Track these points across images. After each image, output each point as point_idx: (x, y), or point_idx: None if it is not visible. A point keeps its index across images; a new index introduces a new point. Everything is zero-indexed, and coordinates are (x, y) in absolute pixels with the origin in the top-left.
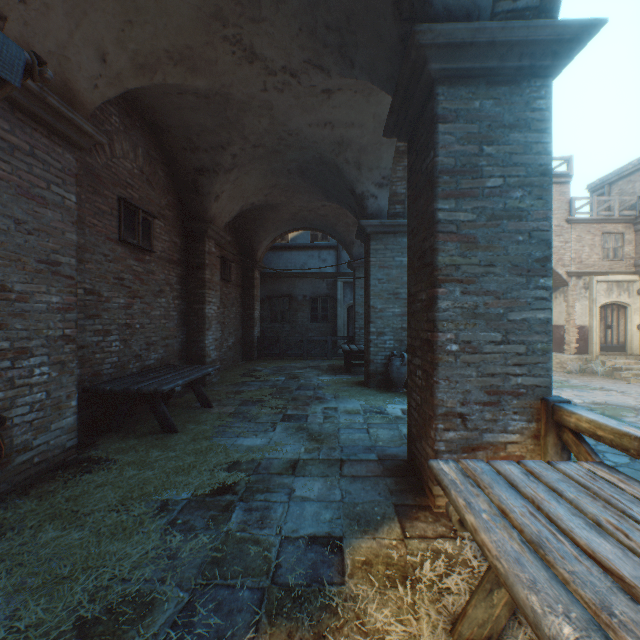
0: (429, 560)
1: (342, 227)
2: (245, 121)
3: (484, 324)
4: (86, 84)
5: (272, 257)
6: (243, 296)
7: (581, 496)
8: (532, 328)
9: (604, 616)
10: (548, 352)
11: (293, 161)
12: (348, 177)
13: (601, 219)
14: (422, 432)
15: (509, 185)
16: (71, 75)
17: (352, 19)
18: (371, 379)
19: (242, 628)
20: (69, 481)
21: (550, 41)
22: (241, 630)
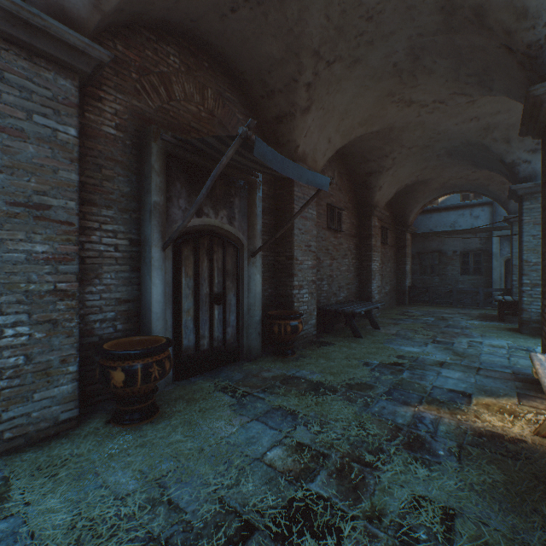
0: (532, 413)
1: (495, 186)
2: (402, 136)
3: None
4: (321, 156)
5: (421, 220)
6: (396, 254)
7: None
8: None
9: None
10: None
11: (441, 149)
12: (495, 152)
13: None
14: None
15: None
16: (316, 155)
17: (486, 70)
18: (523, 326)
19: (414, 402)
20: (319, 347)
21: None
22: (413, 402)
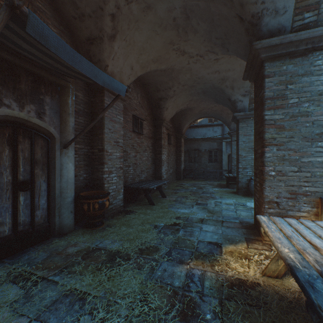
0: (257, 255)
1: (224, 115)
2: (179, 76)
3: (288, 163)
4: (126, 78)
5: (189, 131)
6: (176, 150)
7: (318, 230)
8: (314, 165)
9: (301, 250)
10: None
11: (200, 89)
12: (227, 93)
13: None
14: (259, 210)
15: (301, 101)
16: (122, 77)
17: (227, 35)
18: (239, 190)
19: (187, 259)
20: (124, 216)
21: (322, 35)
22: (186, 259)
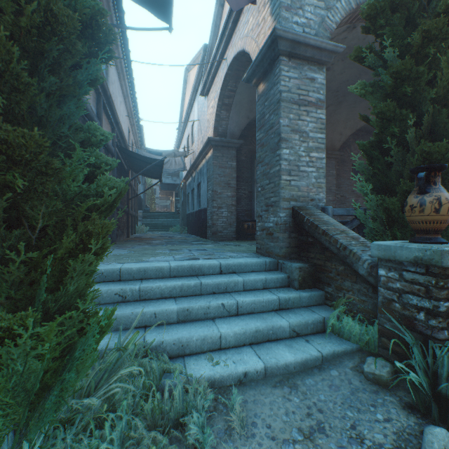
0: None
1: None
2: None
3: None
4: (337, 142)
5: None
6: None
7: None
8: None
9: None
10: None
11: None
12: None
13: None
14: None
15: None
16: (333, 143)
17: None
18: None
19: None
20: None
21: None
22: None
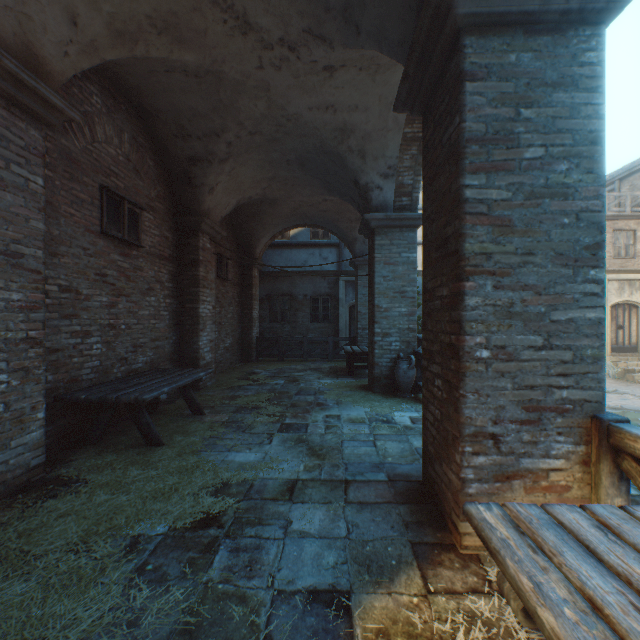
0: (462, 629)
1: (344, 223)
2: (240, 104)
3: (521, 325)
4: (54, 50)
5: (272, 255)
6: (241, 295)
7: None
8: (580, 330)
9: None
10: (600, 359)
11: (292, 150)
12: (351, 167)
13: (612, 215)
14: (443, 453)
15: (552, 156)
16: (34, 38)
17: None
18: (376, 383)
19: None
20: (27, 509)
21: None
22: None
